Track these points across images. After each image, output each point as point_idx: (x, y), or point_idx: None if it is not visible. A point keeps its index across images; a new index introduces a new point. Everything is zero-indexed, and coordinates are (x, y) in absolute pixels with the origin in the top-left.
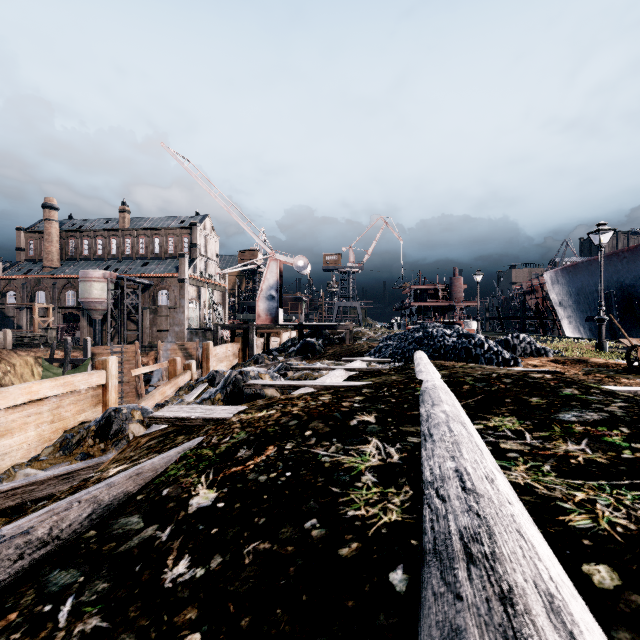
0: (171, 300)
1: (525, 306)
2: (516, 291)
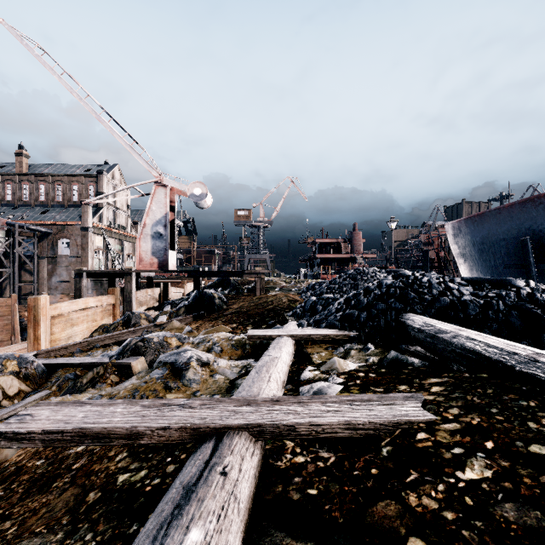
0: (73, 249)
1: (428, 256)
2: (412, 243)
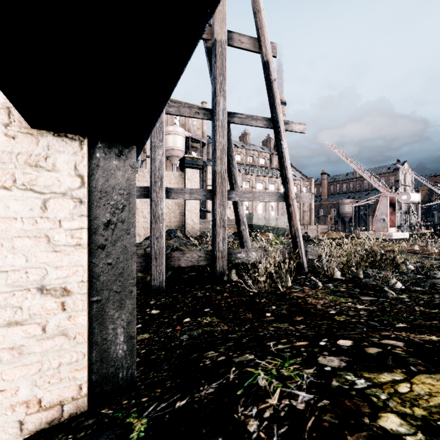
0: None
1: None
2: None
